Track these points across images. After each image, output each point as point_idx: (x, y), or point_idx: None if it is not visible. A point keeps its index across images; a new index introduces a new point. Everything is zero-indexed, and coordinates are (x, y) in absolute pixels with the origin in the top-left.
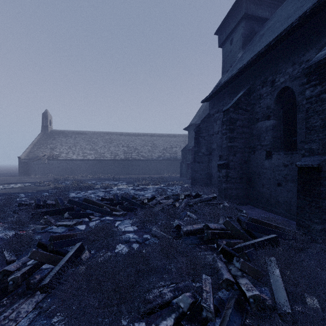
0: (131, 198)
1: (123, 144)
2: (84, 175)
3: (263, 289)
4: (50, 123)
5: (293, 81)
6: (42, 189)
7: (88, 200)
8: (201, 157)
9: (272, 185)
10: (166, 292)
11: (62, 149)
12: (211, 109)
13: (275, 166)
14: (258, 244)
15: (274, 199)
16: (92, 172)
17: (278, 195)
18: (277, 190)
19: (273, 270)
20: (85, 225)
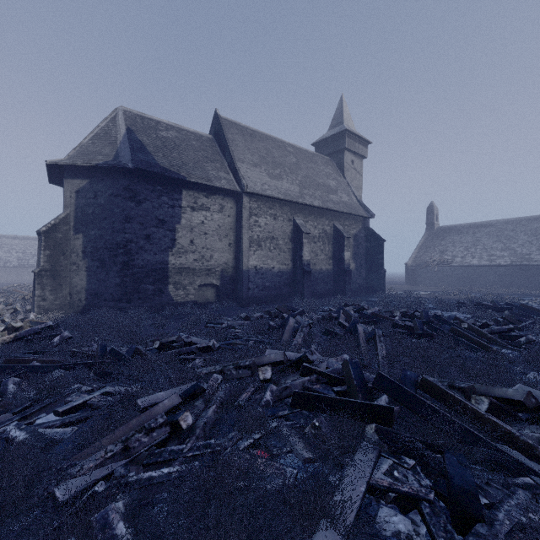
0: None
1: None
2: (493, 289)
3: None
4: (436, 217)
5: None
6: (450, 297)
7: (525, 306)
8: None
9: None
10: None
11: (455, 252)
12: None
13: None
14: None
15: None
16: (506, 285)
17: None
18: None
19: None
20: None
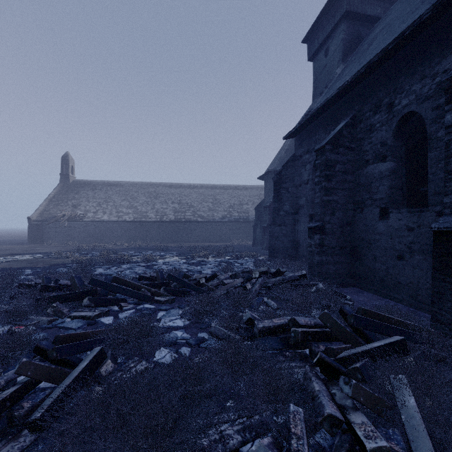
0: (182, 277)
1: (172, 200)
2: (119, 243)
3: (390, 431)
4: (72, 170)
5: (422, 103)
6: (57, 262)
7: (119, 279)
8: (283, 217)
9: (390, 258)
10: (230, 433)
11: (88, 207)
12: (297, 149)
13: (394, 230)
14: (375, 352)
15: (392, 279)
16: (131, 239)
17: (398, 273)
18: (397, 266)
19: (405, 397)
20: (113, 317)
